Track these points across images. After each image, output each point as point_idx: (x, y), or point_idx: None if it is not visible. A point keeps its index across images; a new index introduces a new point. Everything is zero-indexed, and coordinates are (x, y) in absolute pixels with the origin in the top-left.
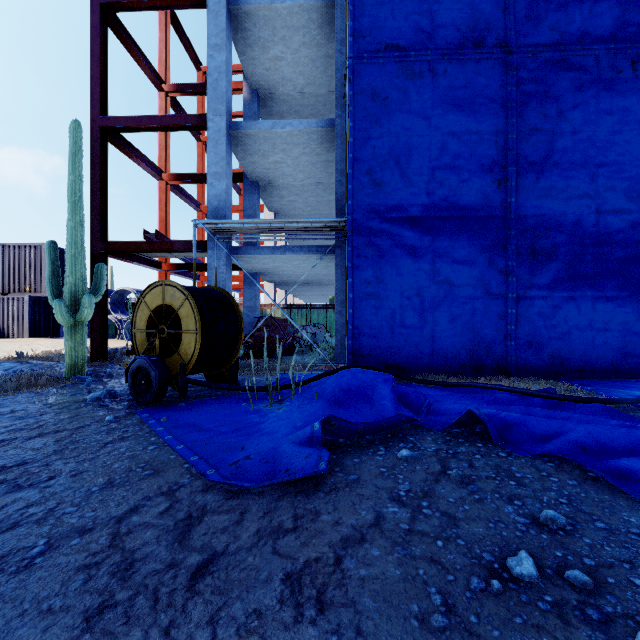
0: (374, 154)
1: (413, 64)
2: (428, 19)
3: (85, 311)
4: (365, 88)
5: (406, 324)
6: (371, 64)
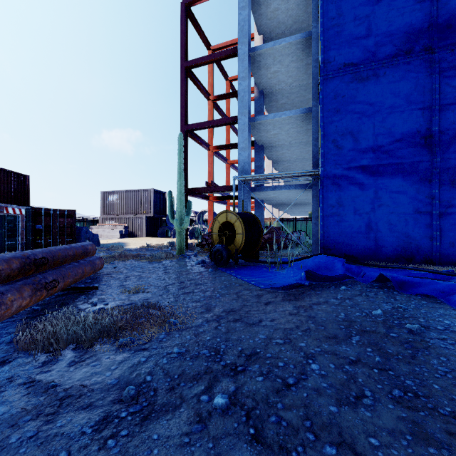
0: (336, 130)
1: (362, 73)
2: (373, 43)
3: (186, 224)
4: (330, 92)
5: (357, 231)
6: (334, 77)
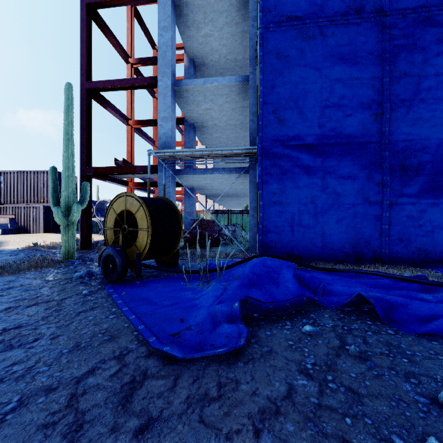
0: (278, 98)
1: (308, 29)
2: None
3: (74, 215)
4: (271, 49)
5: (303, 224)
6: (276, 31)
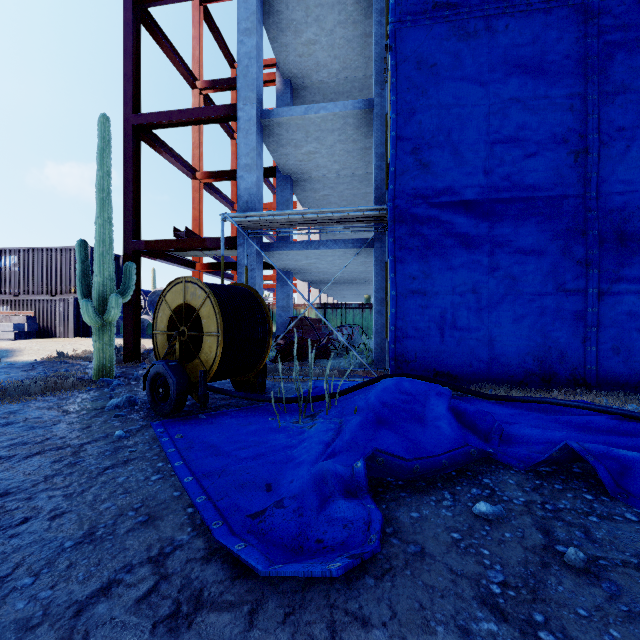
0: (420, 130)
1: (467, 22)
2: None
3: (112, 311)
4: (409, 55)
5: (458, 325)
6: (417, 27)
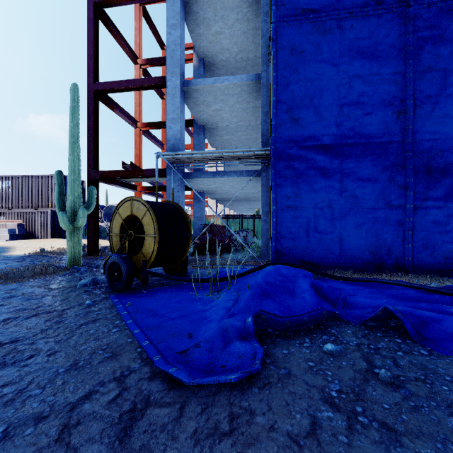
0: (293, 96)
1: (324, 23)
2: None
3: (80, 220)
4: (285, 45)
5: (319, 230)
6: (290, 26)
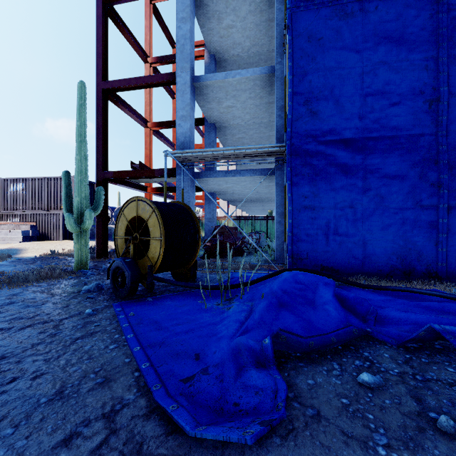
0: (310, 87)
1: (346, 6)
2: None
3: (87, 222)
4: (302, 32)
5: (339, 232)
6: (308, 11)
